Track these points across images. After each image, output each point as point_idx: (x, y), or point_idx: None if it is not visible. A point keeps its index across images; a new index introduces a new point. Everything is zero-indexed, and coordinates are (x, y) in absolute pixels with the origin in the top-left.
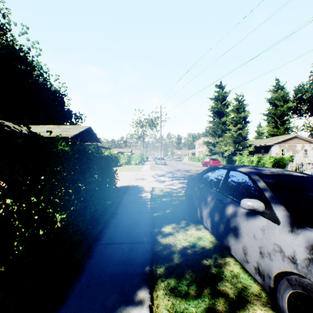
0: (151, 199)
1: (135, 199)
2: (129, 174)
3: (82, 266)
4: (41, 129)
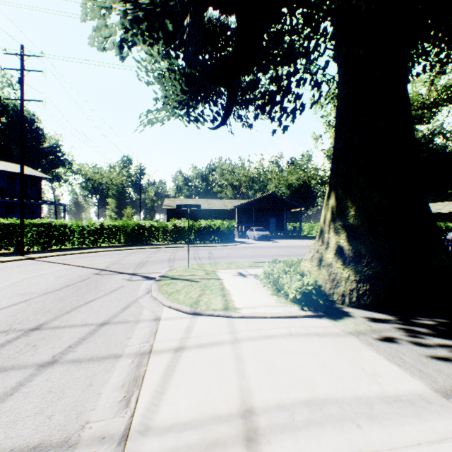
0: None
1: None
2: None
3: None
4: (437, 206)
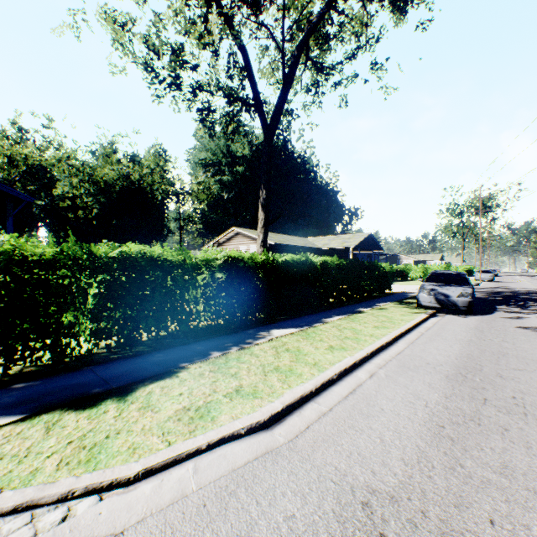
0: (414, 296)
1: (402, 295)
2: (413, 287)
3: (372, 300)
4: (323, 241)
